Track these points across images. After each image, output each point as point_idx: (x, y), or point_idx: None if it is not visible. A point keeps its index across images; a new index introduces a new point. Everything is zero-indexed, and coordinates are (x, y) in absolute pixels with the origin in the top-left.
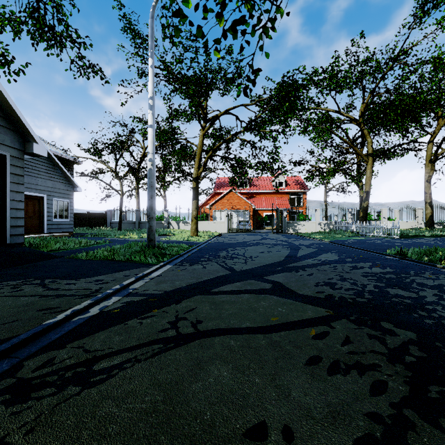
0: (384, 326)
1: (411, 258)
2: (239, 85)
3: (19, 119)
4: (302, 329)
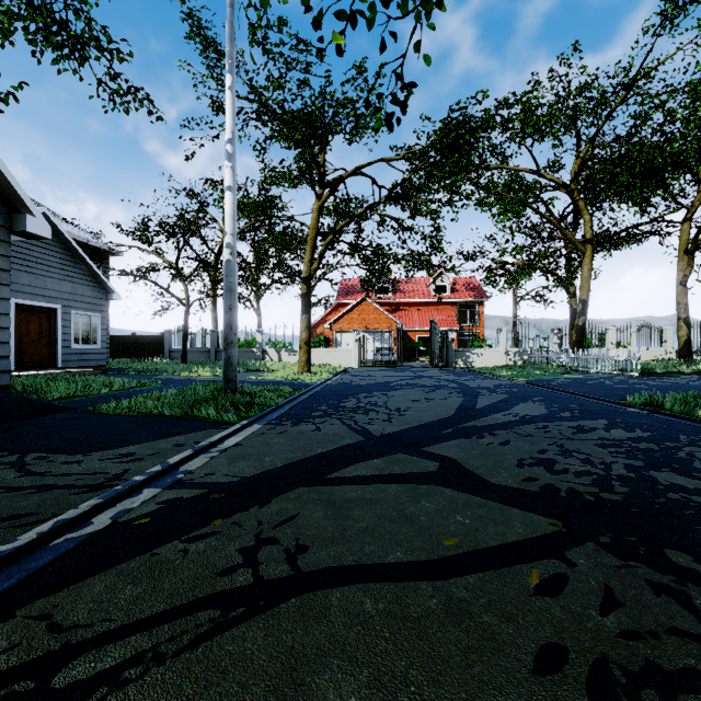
0: (676, 560)
1: (672, 411)
2: (379, 109)
3: None
4: (511, 567)
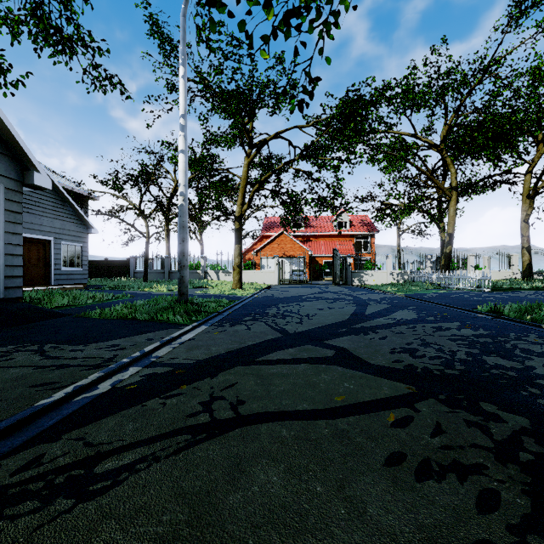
0: (486, 408)
1: (509, 316)
2: (293, 97)
3: (15, 141)
4: (377, 412)
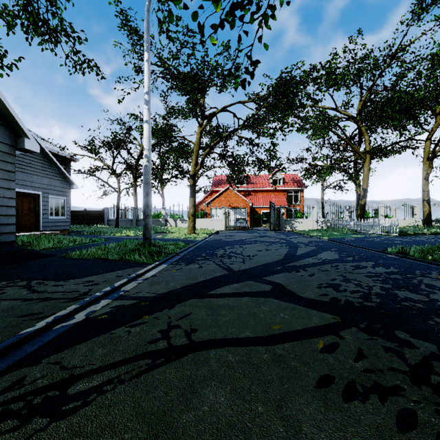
0: (400, 336)
1: (414, 257)
2: (237, 77)
3: (9, 113)
4: (308, 339)
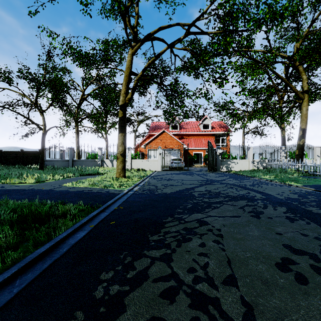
0: None
1: None
2: None
3: None
4: None
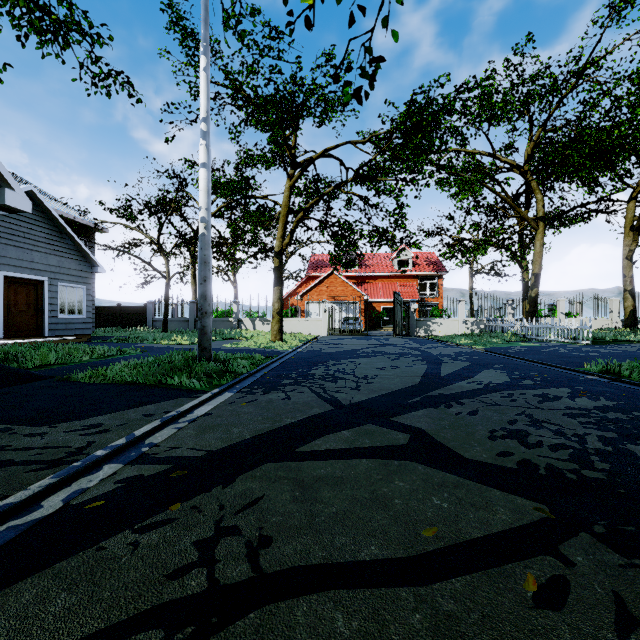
0: None
1: (630, 379)
2: (347, 82)
3: None
4: (501, 567)
